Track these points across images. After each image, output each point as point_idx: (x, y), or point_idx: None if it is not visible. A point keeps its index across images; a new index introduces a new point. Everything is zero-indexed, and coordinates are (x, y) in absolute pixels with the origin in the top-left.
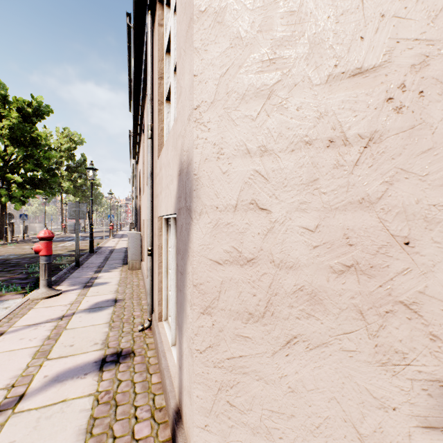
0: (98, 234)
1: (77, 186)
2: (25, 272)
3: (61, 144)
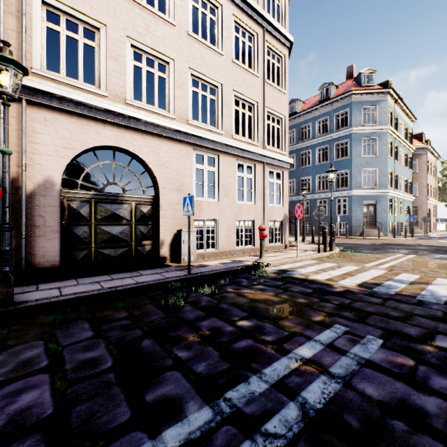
0: None
1: None
2: (212, 294)
3: None
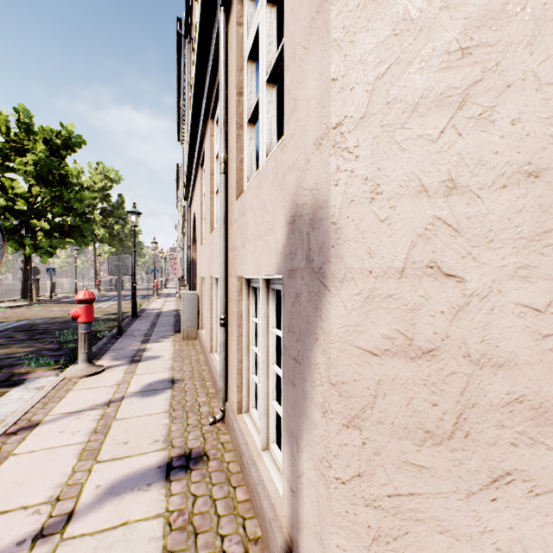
0: (139, 293)
1: (114, 234)
2: (57, 341)
3: (95, 182)
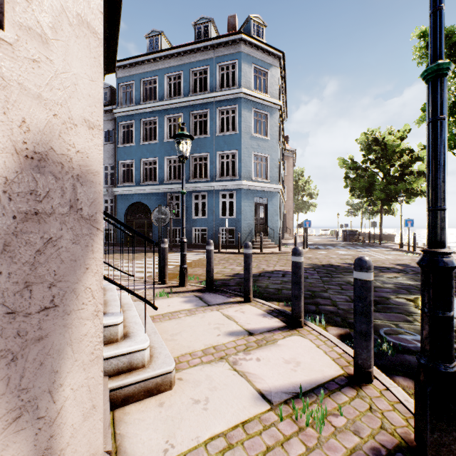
0: None
1: None
2: None
3: None
